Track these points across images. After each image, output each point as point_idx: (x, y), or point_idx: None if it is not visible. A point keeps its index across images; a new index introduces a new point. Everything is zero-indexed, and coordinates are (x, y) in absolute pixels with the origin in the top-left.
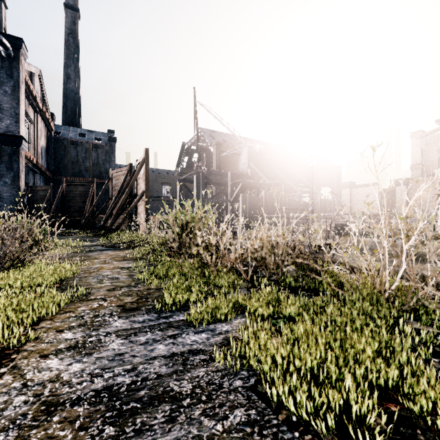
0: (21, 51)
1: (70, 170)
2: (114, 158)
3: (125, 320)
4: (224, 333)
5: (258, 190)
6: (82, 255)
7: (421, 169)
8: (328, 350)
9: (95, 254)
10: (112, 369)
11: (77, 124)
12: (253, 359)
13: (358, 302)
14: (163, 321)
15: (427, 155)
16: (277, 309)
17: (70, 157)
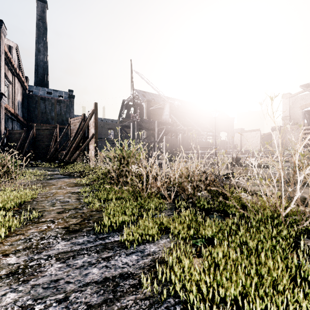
0: (2, 29)
1: (40, 118)
2: (73, 110)
3: (67, 242)
4: (152, 254)
5: (176, 134)
6: (43, 182)
7: (289, 120)
8: (249, 278)
9: (54, 181)
10: (44, 299)
11: (45, 85)
12: (179, 287)
13: (261, 223)
14: (100, 242)
15: (293, 110)
16: (196, 230)
17: (40, 109)
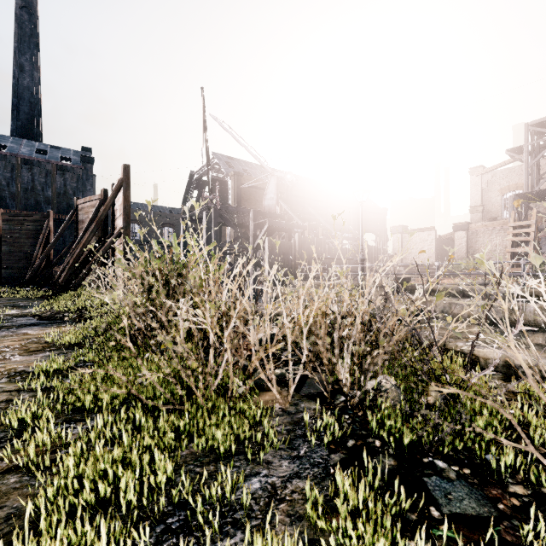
0: None
1: (21, 200)
2: (90, 186)
3: None
4: None
5: (289, 234)
6: None
7: (481, 212)
8: None
9: None
10: None
11: (35, 136)
12: None
13: None
14: None
15: (489, 196)
16: None
17: (21, 182)
